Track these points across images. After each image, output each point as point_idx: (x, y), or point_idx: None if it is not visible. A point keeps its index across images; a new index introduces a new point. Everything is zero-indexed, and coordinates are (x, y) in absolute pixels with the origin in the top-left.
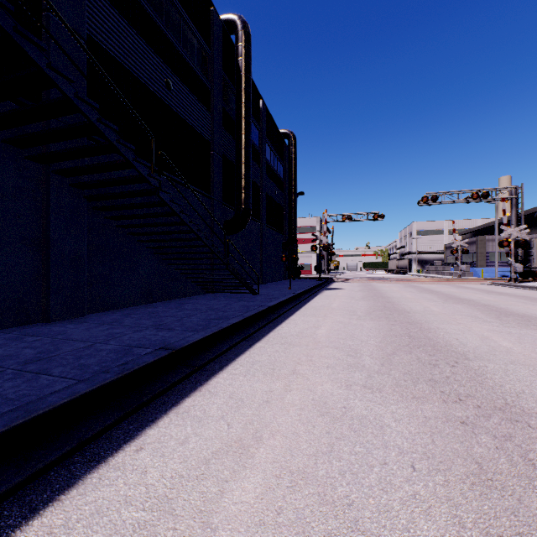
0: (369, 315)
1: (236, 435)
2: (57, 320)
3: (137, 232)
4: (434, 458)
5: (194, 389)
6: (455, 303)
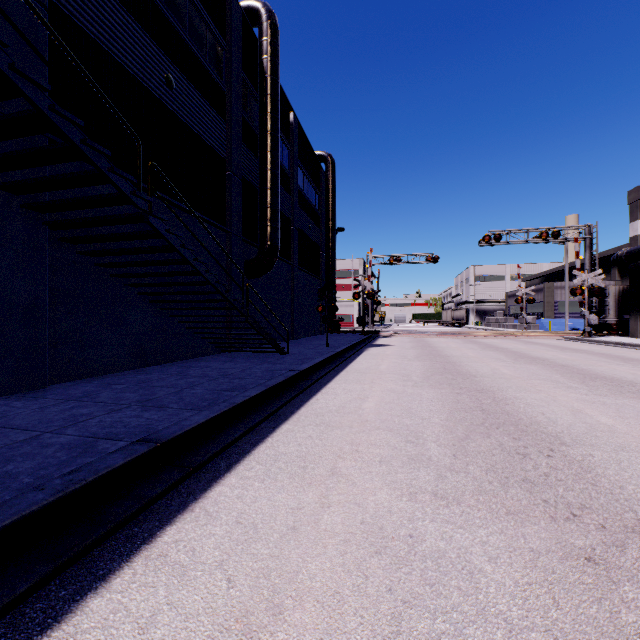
0: (427, 380)
1: (239, 604)
2: (2, 394)
3: (123, 273)
4: None
5: (182, 508)
6: (527, 363)
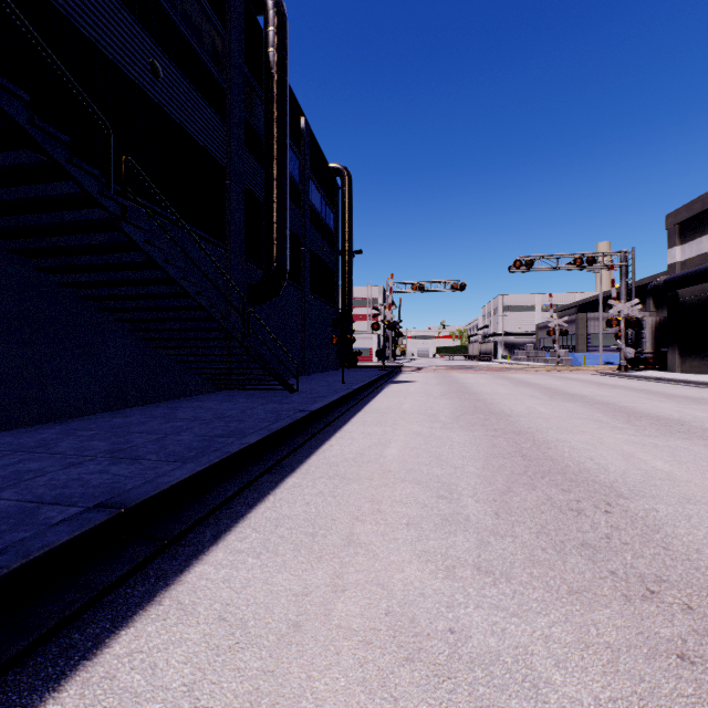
0: (457, 420)
1: None
2: None
3: (96, 295)
4: None
5: (147, 600)
6: (564, 400)
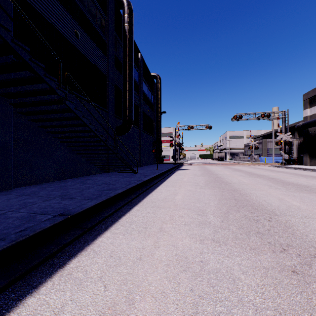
0: (207, 185)
1: (110, 299)
2: None
3: (53, 131)
4: (285, 315)
5: (81, 249)
6: (255, 177)
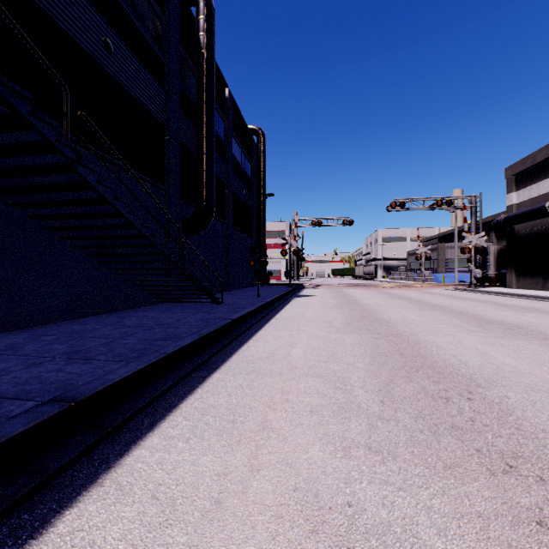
0: (348, 326)
1: None
2: None
3: (57, 226)
4: None
5: (90, 482)
6: (430, 310)
